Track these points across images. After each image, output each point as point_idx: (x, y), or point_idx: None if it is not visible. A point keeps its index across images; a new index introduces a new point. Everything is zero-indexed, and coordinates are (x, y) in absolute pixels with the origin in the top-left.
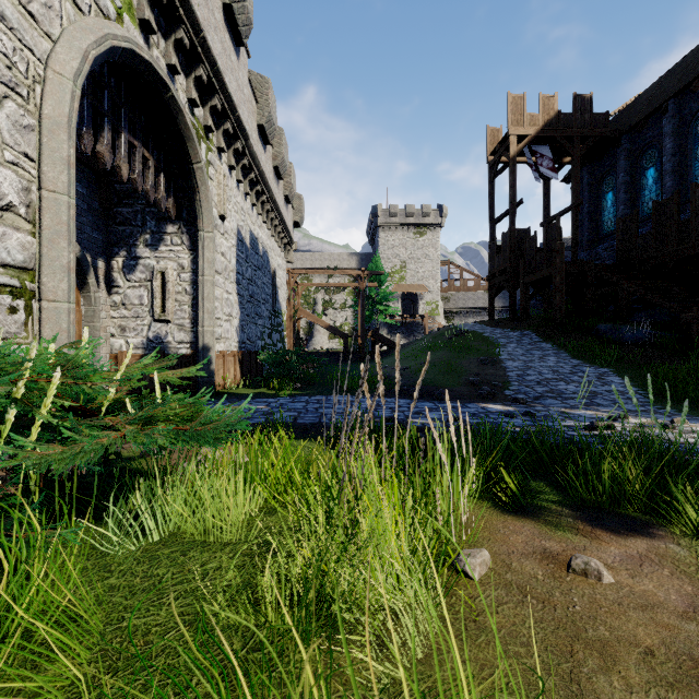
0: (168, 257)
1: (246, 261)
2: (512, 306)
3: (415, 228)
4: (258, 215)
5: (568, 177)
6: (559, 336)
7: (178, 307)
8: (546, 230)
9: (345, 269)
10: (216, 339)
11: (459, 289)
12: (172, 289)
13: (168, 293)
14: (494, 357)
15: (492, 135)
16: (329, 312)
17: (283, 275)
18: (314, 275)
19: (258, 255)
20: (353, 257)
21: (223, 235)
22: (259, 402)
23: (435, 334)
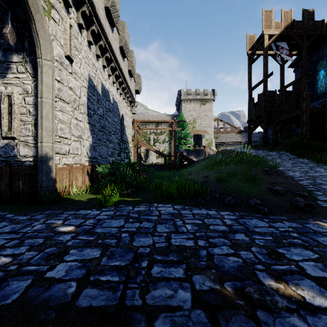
0: (14, 83)
1: (97, 102)
2: (265, 137)
3: (200, 101)
4: (109, 76)
5: (292, 64)
6: (309, 154)
7: (23, 126)
8: (294, 87)
9: (165, 122)
10: (62, 154)
11: (222, 133)
12: (17, 111)
13: (14, 114)
14: (273, 168)
15: (250, 39)
16: (156, 144)
17: (129, 120)
18: (149, 126)
19: (109, 102)
20: (168, 116)
21: (71, 74)
22: (77, 217)
23: (216, 154)
